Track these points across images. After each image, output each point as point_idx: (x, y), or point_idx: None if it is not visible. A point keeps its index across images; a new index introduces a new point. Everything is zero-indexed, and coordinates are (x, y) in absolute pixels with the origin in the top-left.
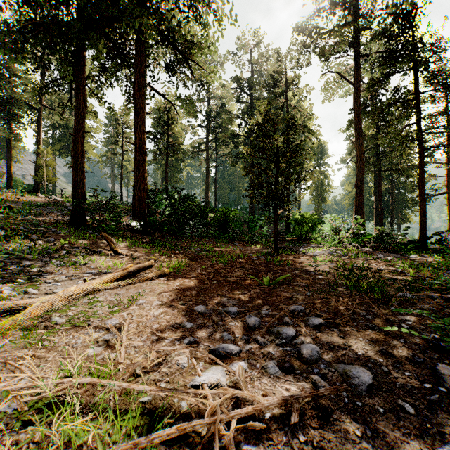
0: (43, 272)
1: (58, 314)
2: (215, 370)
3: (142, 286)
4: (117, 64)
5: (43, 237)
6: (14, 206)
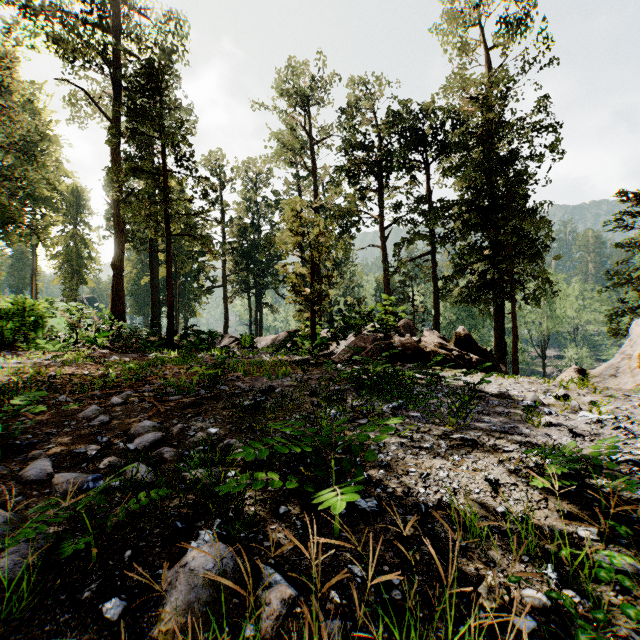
0: None
1: None
2: None
3: None
4: None
5: None
6: None
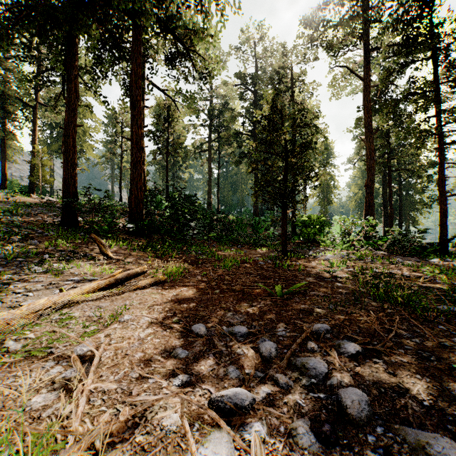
0: (13, 280)
1: (15, 337)
2: (217, 443)
3: (131, 297)
4: (112, 54)
5: (27, 239)
6: (2, 206)
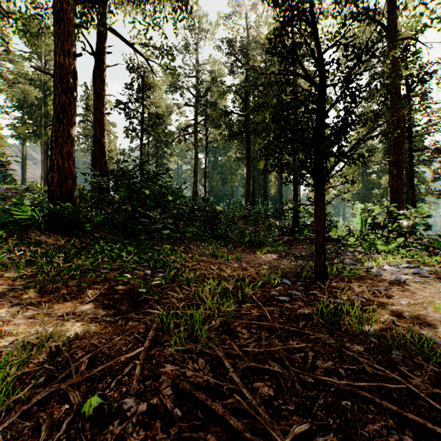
0: None
1: None
2: None
3: None
4: None
5: None
6: None
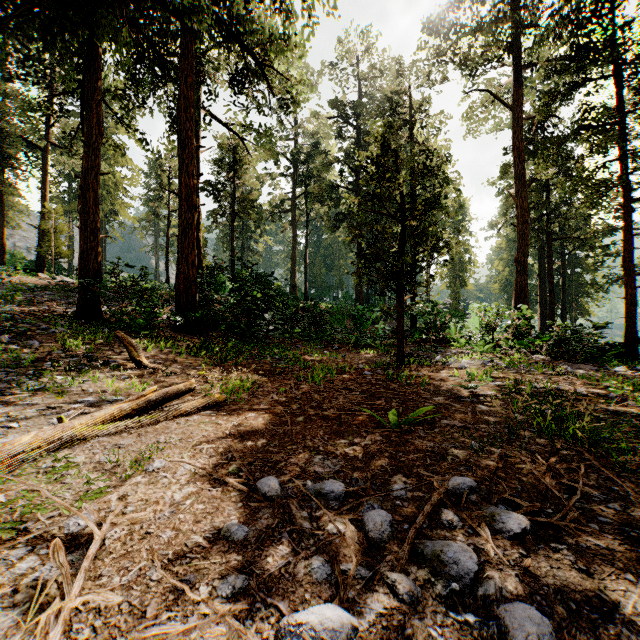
0: None
1: None
2: None
3: (169, 428)
4: (152, 71)
5: (23, 338)
6: None
